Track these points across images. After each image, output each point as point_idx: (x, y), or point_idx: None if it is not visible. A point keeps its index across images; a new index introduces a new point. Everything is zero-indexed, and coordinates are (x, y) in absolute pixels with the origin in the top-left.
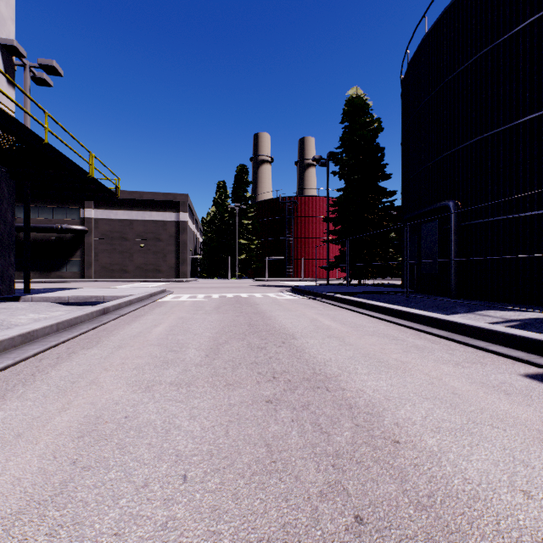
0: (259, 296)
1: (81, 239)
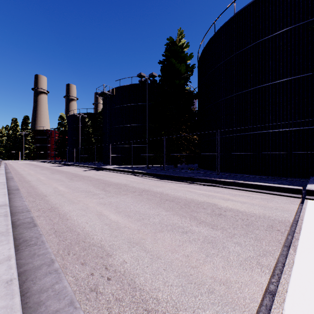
0: (31, 162)
1: None
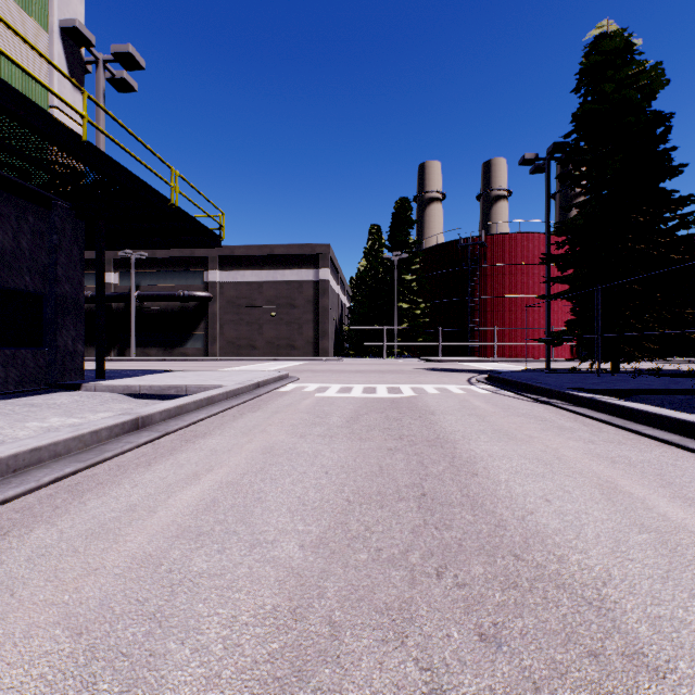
0: (432, 391)
1: (204, 308)
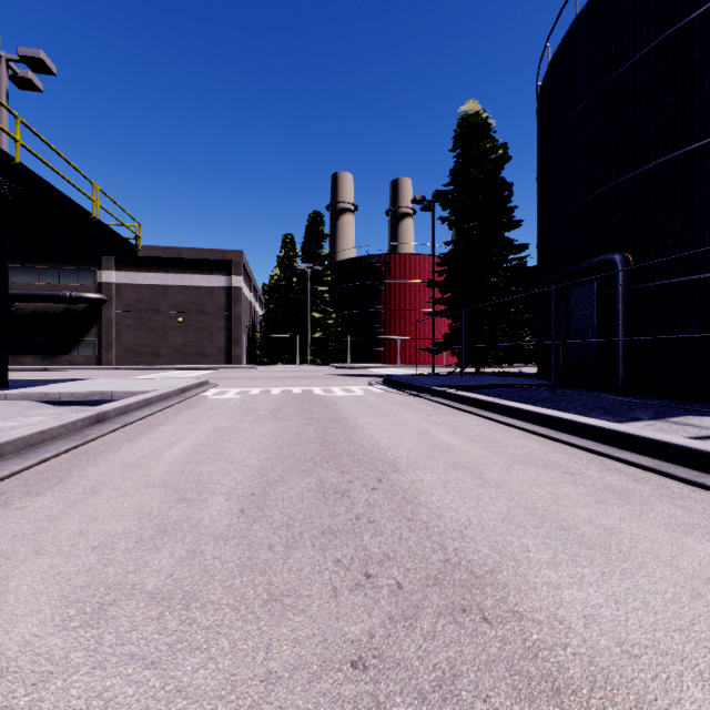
0: (338, 391)
1: (97, 312)
